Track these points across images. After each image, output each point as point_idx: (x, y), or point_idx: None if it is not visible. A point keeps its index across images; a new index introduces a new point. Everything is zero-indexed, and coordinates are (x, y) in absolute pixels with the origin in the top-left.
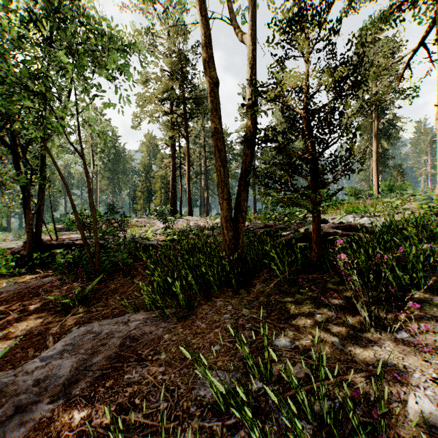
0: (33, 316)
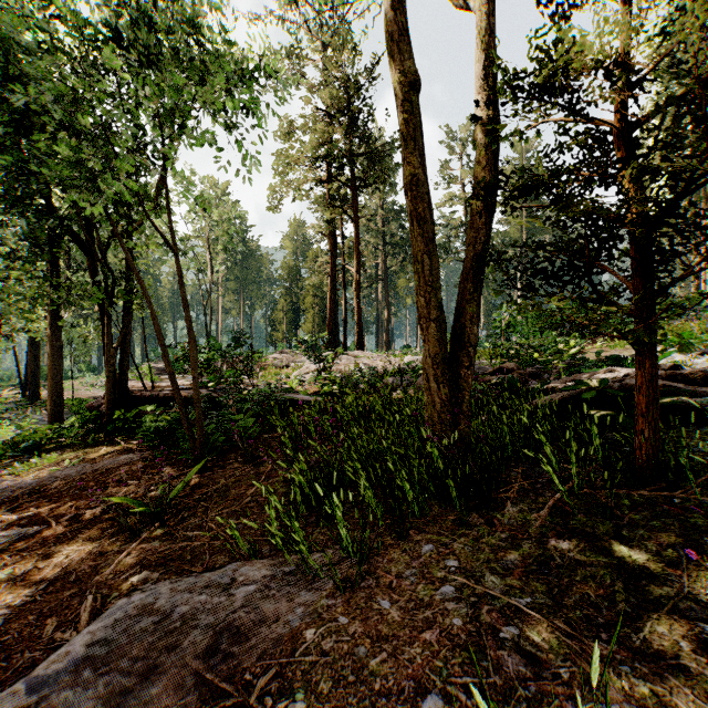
0: (82, 534)
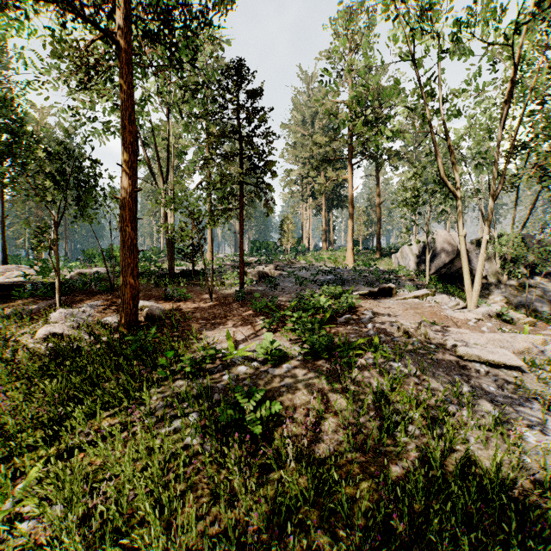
0: None
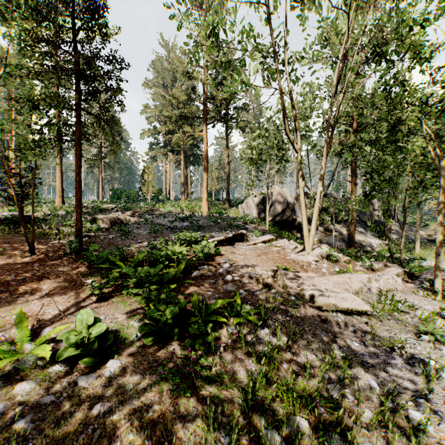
0: None
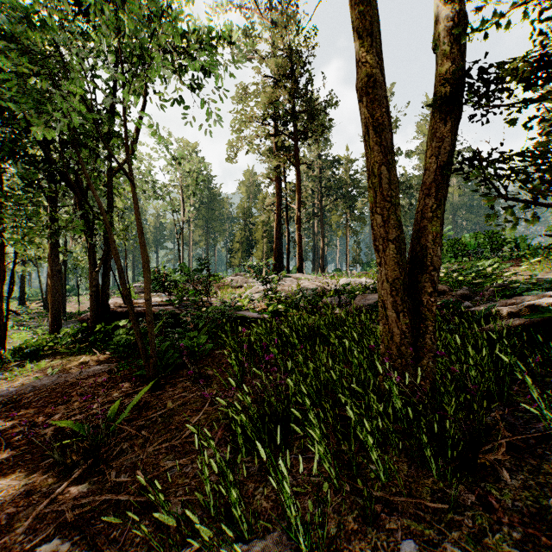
0: (23, 462)
